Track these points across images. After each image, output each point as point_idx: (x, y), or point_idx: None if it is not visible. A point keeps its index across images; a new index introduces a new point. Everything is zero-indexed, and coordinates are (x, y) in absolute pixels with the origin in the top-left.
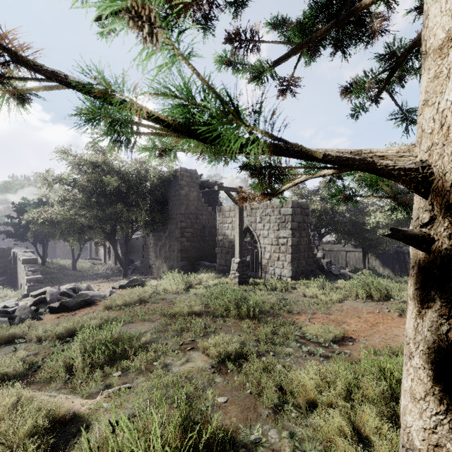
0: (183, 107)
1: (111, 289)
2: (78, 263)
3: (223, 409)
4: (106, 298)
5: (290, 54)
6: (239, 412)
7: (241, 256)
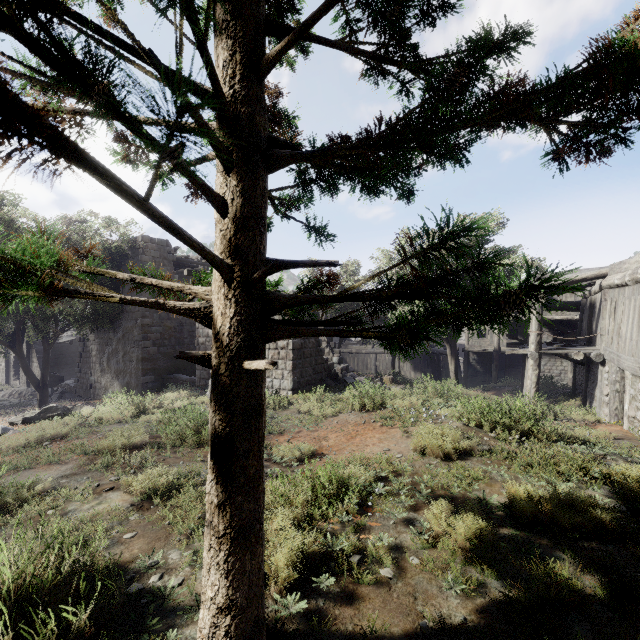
0: None
1: (5, 426)
2: None
3: (126, 545)
4: None
5: None
6: (145, 544)
7: None
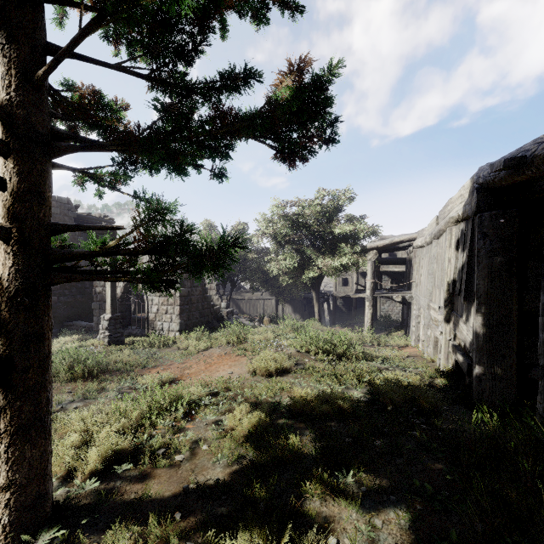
0: None
1: None
2: None
3: None
4: None
5: None
6: None
7: (113, 312)
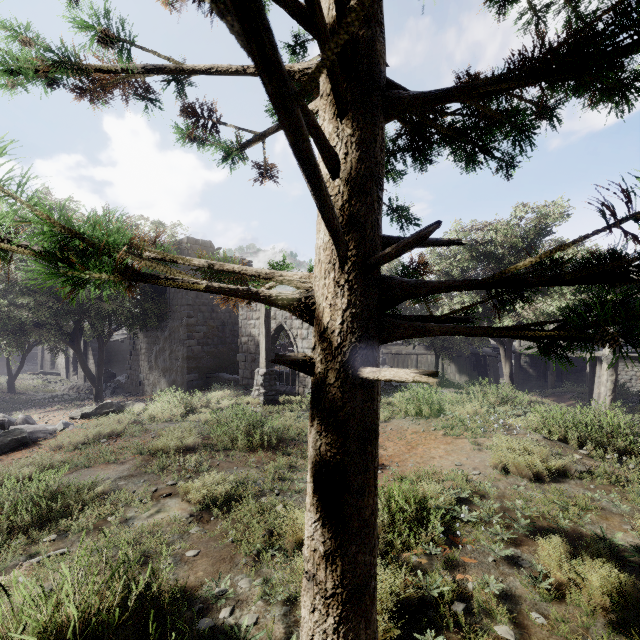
0: (52, 236)
1: (66, 421)
2: (18, 381)
3: (190, 565)
4: (56, 434)
5: (252, 142)
6: (209, 565)
7: (268, 366)
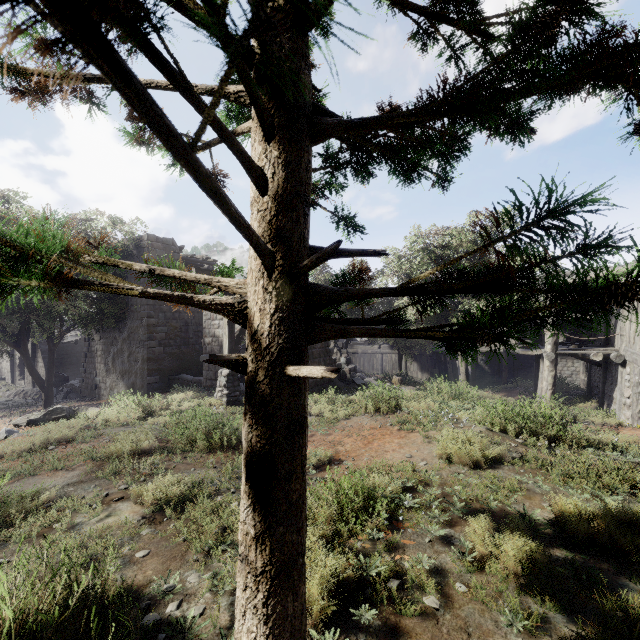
0: None
1: (9, 428)
2: None
3: (139, 565)
4: None
5: (200, 151)
6: (159, 564)
7: None
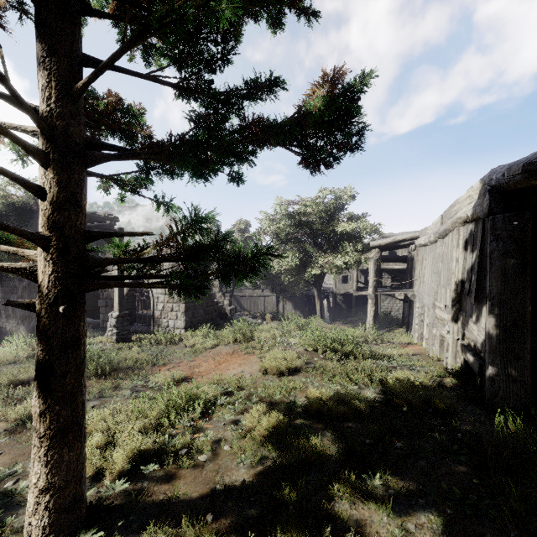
0: None
1: None
2: None
3: None
4: None
5: None
6: (9, 459)
7: (121, 309)
